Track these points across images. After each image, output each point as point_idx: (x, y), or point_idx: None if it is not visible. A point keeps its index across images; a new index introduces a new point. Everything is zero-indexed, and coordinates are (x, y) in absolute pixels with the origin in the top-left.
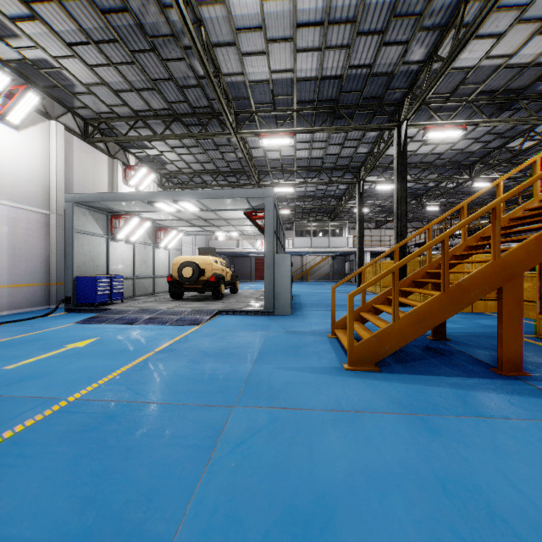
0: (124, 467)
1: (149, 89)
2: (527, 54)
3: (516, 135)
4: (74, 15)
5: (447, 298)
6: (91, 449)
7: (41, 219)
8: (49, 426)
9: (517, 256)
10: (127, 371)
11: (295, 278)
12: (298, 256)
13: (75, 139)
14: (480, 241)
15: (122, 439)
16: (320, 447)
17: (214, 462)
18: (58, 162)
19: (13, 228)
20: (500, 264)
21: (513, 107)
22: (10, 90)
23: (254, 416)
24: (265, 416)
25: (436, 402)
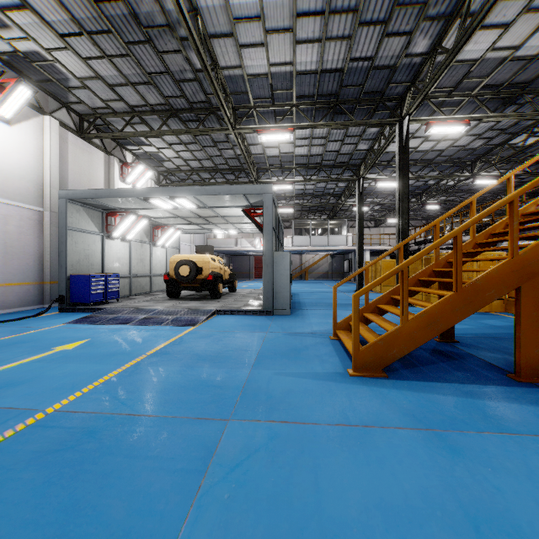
0: (99, 498)
1: (145, 83)
2: (534, 46)
3: (519, 131)
4: (65, 4)
5: (460, 299)
6: (62, 474)
7: (34, 216)
8: (20, 444)
9: (536, 253)
10: (115, 377)
11: (293, 276)
12: (297, 254)
13: (70, 135)
14: (490, 238)
15: (100, 462)
16: (327, 472)
17: (204, 492)
18: (52, 158)
19: (5, 225)
20: (517, 262)
21: (517, 102)
22: (2, 83)
23: (251, 431)
24: (263, 431)
25: (453, 415)
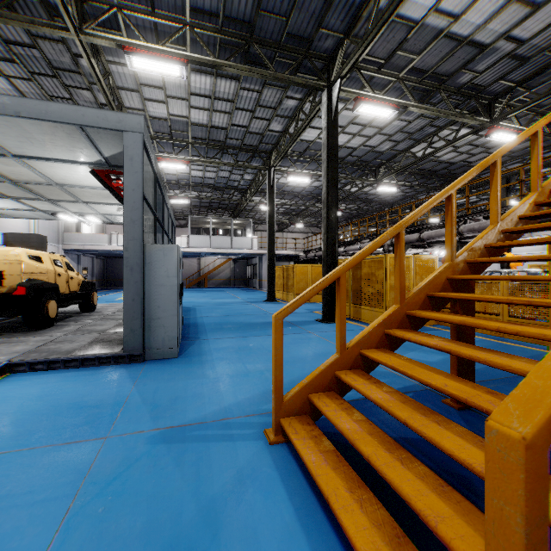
0: None
1: None
2: (470, 23)
3: (421, 138)
4: None
5: None
6: None
7: None
8: None
9: None
10: None
11: (190, 283)
12: (194, 258)
13: None
14: (517, 225)
15: None
16: None
17: None
18: None
19: None
20: None
21: (431, 101)
22: None
23: None
24: None
25: None
